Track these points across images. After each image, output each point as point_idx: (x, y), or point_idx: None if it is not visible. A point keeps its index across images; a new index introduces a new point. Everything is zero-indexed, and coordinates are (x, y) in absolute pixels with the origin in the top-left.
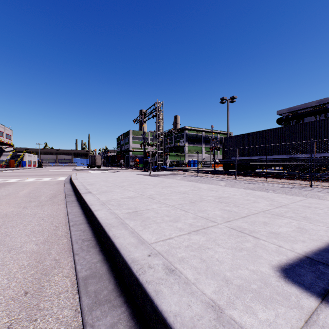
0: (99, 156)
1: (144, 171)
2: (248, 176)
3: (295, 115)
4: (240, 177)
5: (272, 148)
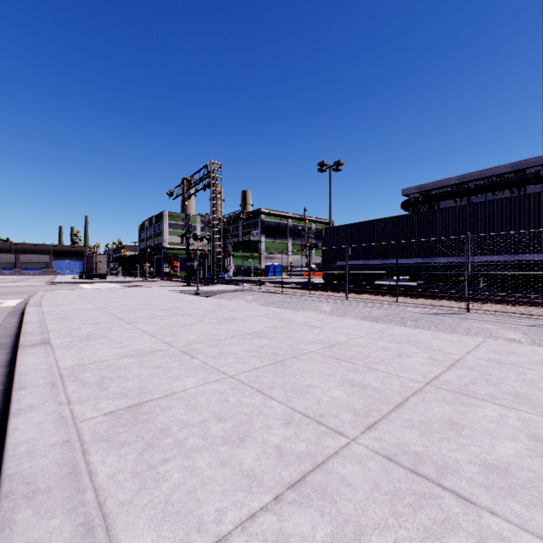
0: (104, 256)
1: (187, 286)
2: (366, 293)
3: (428, 197)
4: (354, 294)
5: (400, 247)
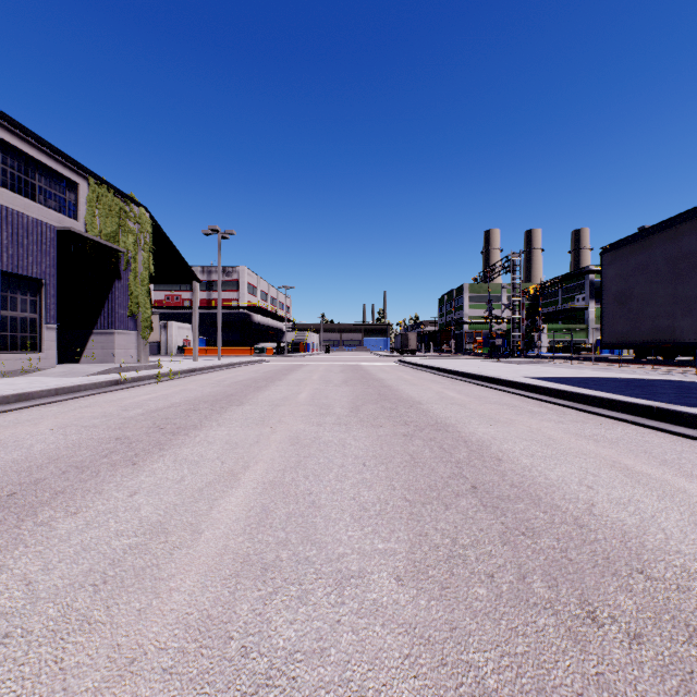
0: (414, 334)
1: (489, 359)
2: (644, 364)
3: None
4: (632, 365)
5: None
